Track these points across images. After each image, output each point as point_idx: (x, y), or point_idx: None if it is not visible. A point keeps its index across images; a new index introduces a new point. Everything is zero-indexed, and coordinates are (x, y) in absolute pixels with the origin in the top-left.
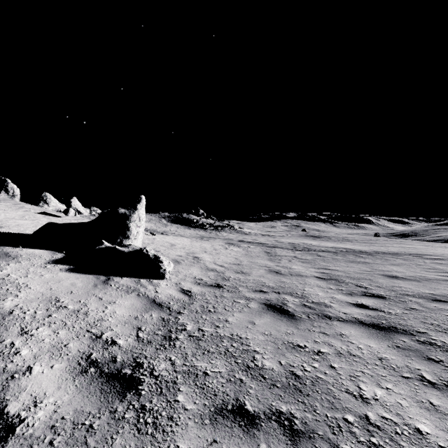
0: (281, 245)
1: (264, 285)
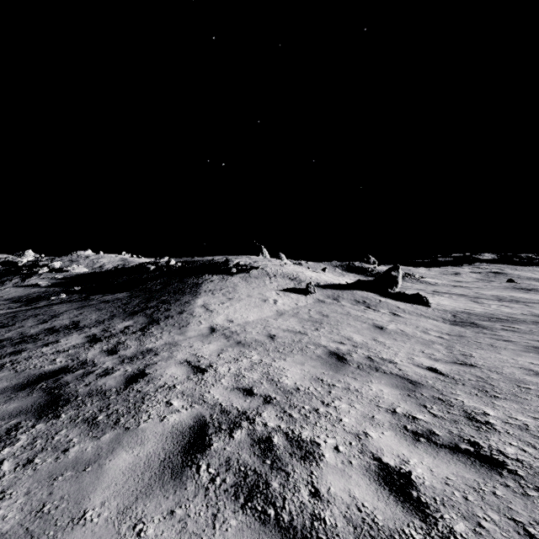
0: (484, 296)
1: (487, 314)
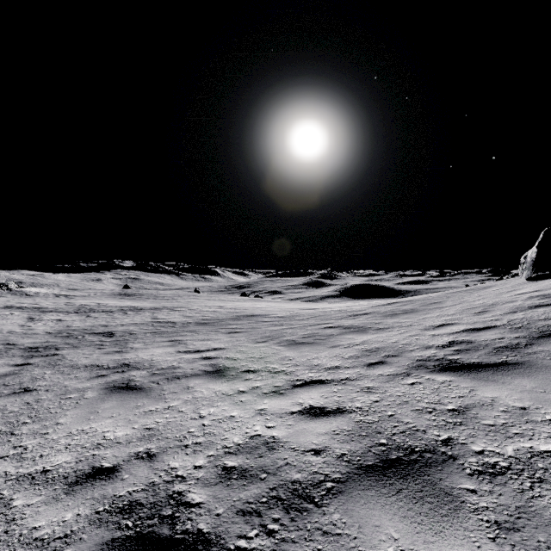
0: (65, 308)
1: None
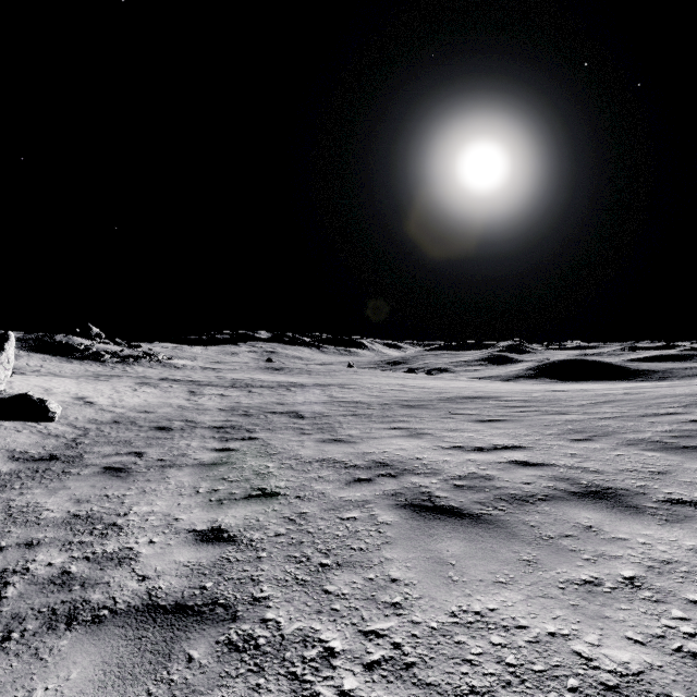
0: (220, 382)
1: (163, 418)
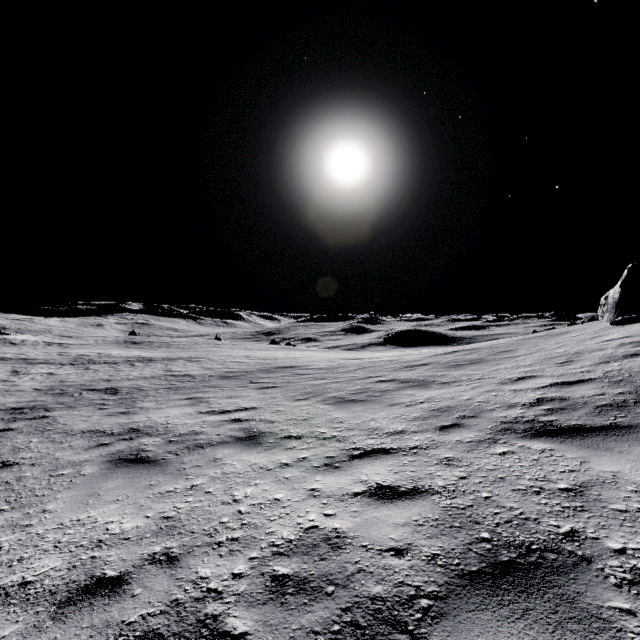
0: (59, 359)
1: None
